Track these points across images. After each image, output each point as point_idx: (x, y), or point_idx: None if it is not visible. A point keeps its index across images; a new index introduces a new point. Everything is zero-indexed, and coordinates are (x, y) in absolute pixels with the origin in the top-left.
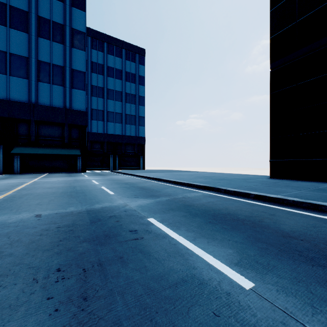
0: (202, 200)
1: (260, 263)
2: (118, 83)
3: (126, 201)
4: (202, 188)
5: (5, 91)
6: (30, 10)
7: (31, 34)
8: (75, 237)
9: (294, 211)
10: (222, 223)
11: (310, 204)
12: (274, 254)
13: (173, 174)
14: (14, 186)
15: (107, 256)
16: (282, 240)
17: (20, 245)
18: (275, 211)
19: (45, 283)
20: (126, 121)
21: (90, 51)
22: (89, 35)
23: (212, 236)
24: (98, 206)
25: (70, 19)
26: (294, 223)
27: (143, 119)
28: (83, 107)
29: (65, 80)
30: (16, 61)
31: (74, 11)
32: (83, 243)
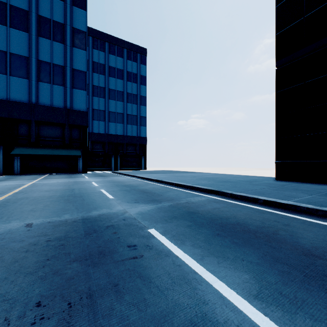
0: (207, 206)
1: (285, 296)
2: (119, 83)
3: (126, 206)
4: (206, 192)
5: (5, 91)
6: (31, 10)
7: (32, 33)
8: (65, 254)
9: (310, 220)
10: (232, 235)
11: (326, 212)
12: (299, 281)
13: (176, 175)
14: (11, 188)
15: (99, 283)
16: (304, 260)
17: (0, 266)
18: (288, 220)
19: (18, 326)
20: (128, 121)
21: (91, 51)
22: (90, 35)
23: (222, 254)
24: (95, 213)
25: (70, 18)
26: (313, 236)
27: (144, 119)
28: (84, 107)
29: (65, 80)
30: (16, 61)
31: (75, 10)
32: (73, 264)
